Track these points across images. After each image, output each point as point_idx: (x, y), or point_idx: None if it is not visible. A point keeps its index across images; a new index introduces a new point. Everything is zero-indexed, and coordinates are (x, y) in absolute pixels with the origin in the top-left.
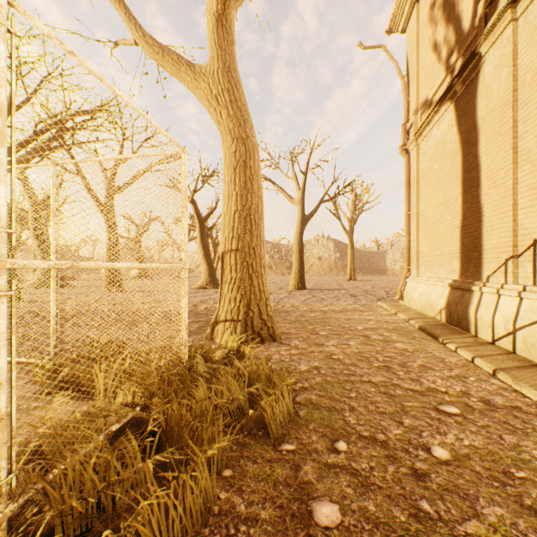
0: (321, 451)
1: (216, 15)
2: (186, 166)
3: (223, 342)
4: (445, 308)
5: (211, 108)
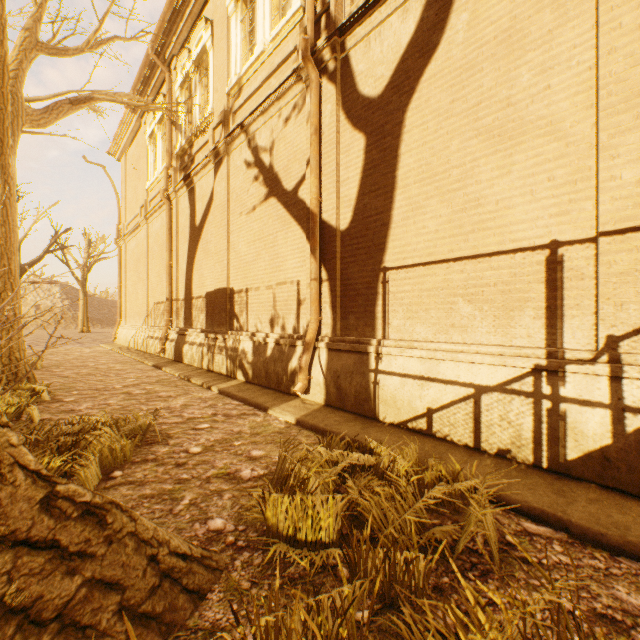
0: (56, 368)
1: None
2: None
3: None
4: (131, 340)
5: None
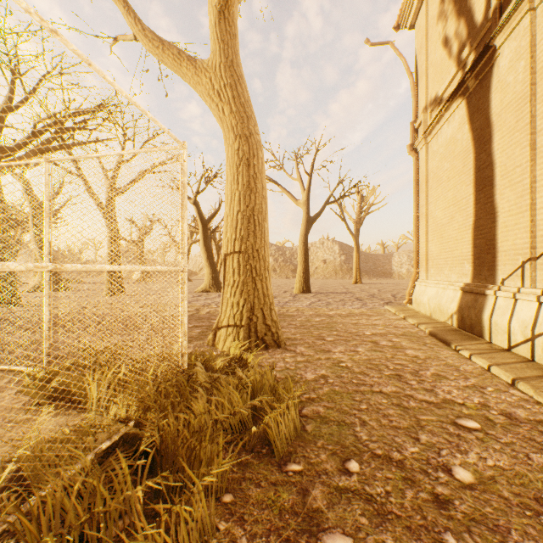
0: (331, 473)
1: (218, 7)
2: (185, 162)
3: (225, 349)
4: (456, 312)
5: (212, 104)
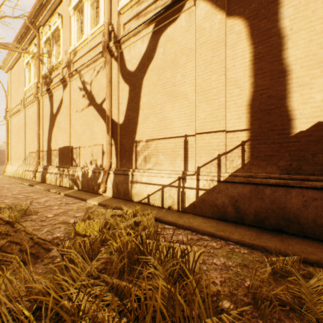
0: None
1: None
2: None
3: None
4: (15, 172)
5: None
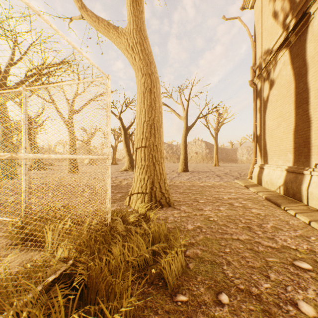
0: (209, 304)
1: None
2: (109, 88)
3: (136, 207)
4: (283, 185)
5: (128, 55)
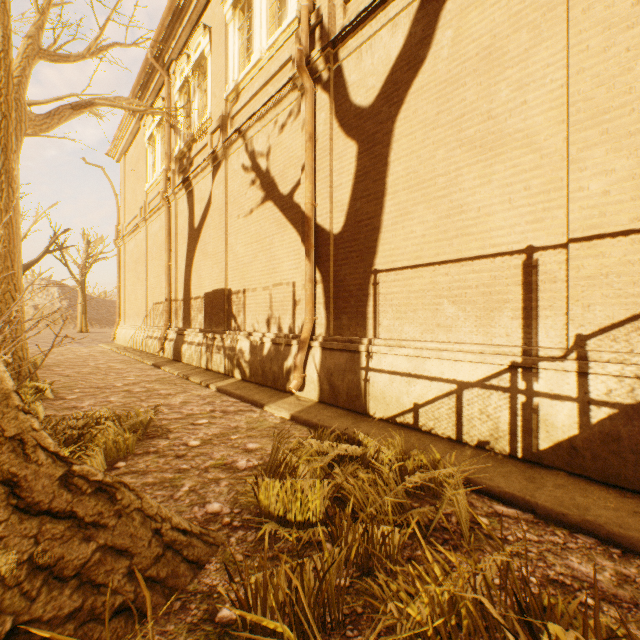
0: (57, 367)
1: None
2: None
3: None
4: (130, 340)
5: None
